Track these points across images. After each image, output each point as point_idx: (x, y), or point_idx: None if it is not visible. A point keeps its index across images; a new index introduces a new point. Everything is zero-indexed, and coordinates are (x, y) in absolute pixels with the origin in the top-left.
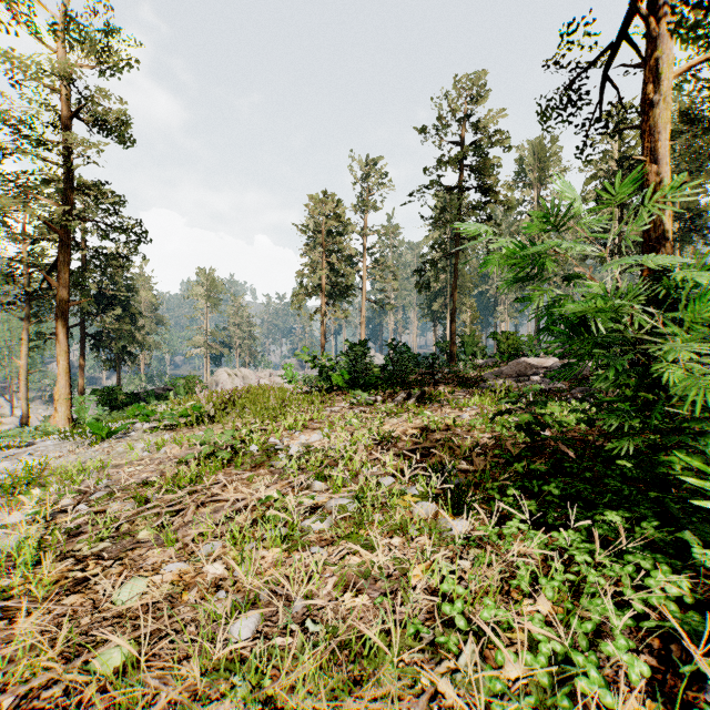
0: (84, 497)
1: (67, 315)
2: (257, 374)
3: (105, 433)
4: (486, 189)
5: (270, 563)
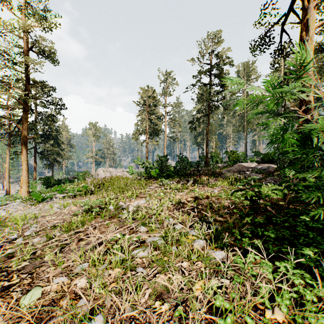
0: (22, 234)
1: (26, 143)
2: (117, 170)
3: (41, 199)
4: (222, 84)
5: (113, 278)
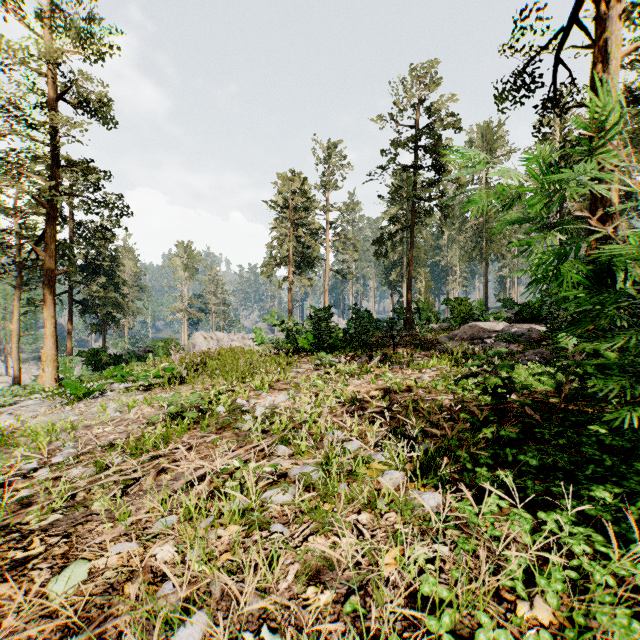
0: (48, 461)
1: (53, 283)
2: (231, 337)
3: (82, 393)
4: (440, 167)
5: (226, 544)
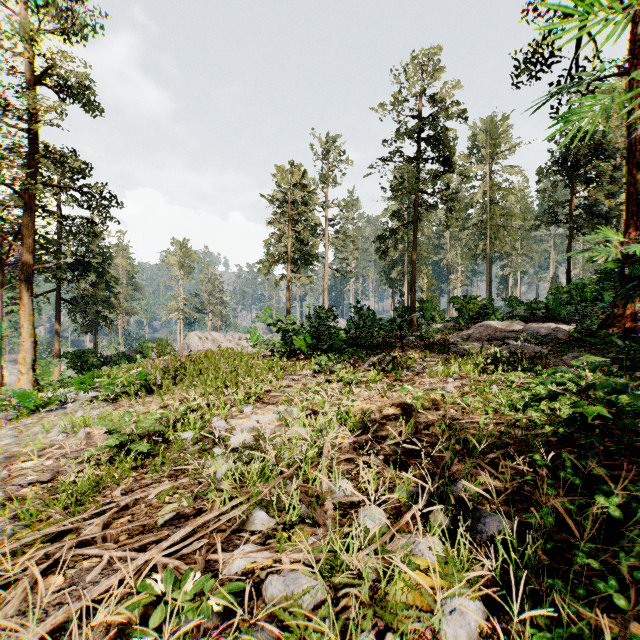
0: None
1: (32, 279)
2: (227, 337)
3: (35, 405)
4: (446, 158)
5: None
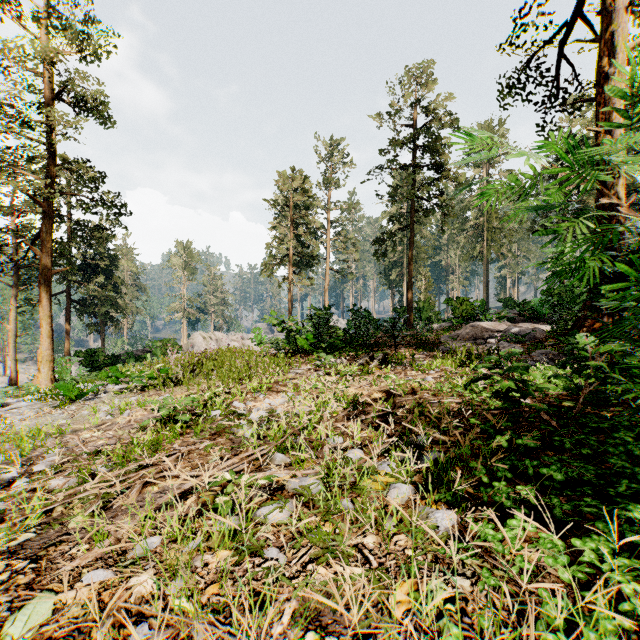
0: (29, 469)
1: (49, 282)
2: (230, 337)
3: (75, 395)
4: (441, 165)
5: (213, 573)
